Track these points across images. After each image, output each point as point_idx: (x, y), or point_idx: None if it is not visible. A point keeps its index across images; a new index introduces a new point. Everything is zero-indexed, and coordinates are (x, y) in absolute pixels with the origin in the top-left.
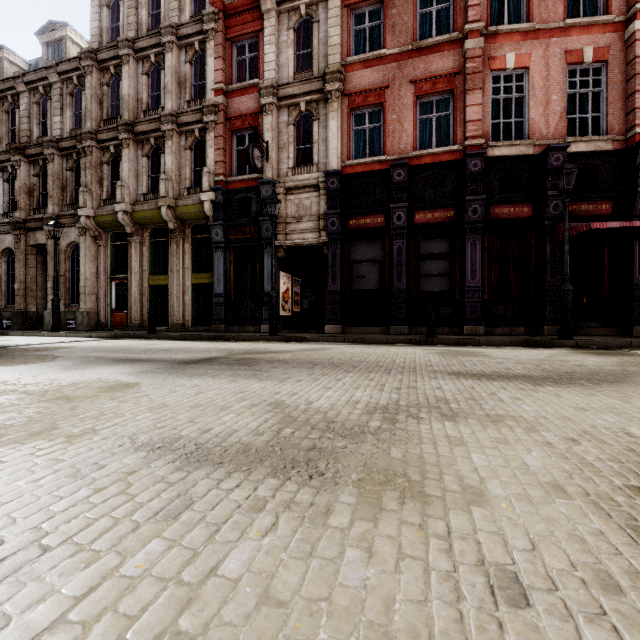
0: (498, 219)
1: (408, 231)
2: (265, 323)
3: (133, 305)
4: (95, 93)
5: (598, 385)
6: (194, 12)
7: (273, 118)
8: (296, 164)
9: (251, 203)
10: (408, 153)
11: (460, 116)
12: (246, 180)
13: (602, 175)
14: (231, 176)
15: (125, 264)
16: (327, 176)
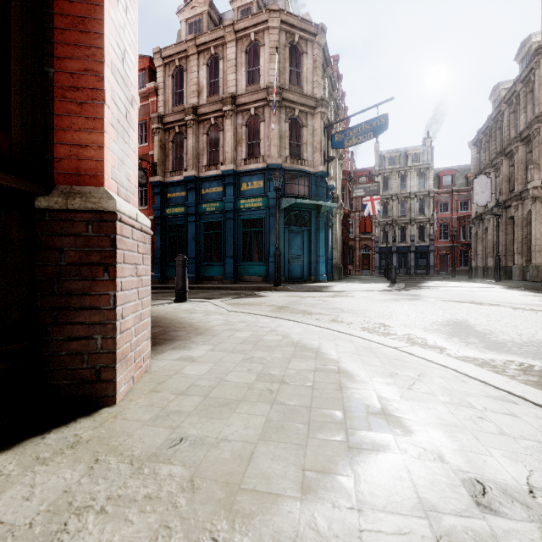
0: None
1: None
2: None
3: None
4: (541, 80)
5: (454, 340)
6: None
7: None
8: None
9: None
10: None
11: None
12: None
13: None
14: None
15: None
16: None
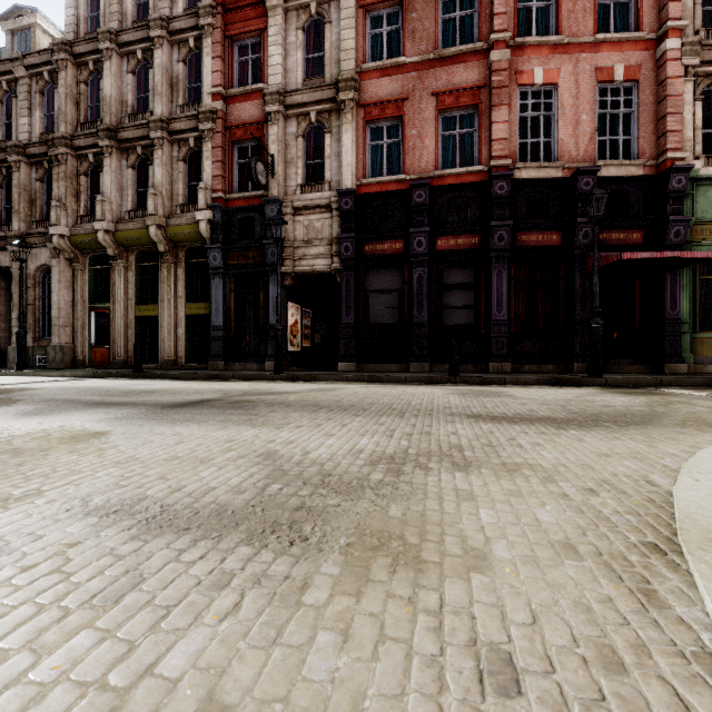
0: (526, 247)
1: (429, 258)
2: (270, 360)
3: (116, 339)
4: (70, 92)
5: (624, 428)
6: (188, 4)
7: (279, 128)
8: (306, 181)
9: (254, 224)
10: (429, 172)
11: (485, 134)
12: (249, 198)
13: (633, 202)
14: (231, 193)
15: (107, 291)
16: (340, 195)
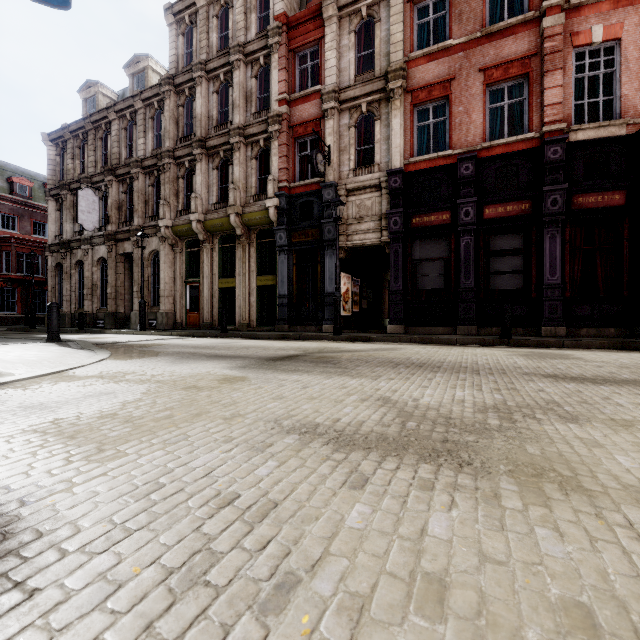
0: (582, 209)
1: (476, 227)
2: (327, 323)
3: (205, 306)
4: (172, 115)
5: None
6: (259, 29)
7: (334, 122)
8: (357, 165)
9: (313, 206)
10: (476, 145)
11: (536, 101)
12: (308, 184)
13: None
14: (294, 182)
15: (197, 269)
16: (389, 175)
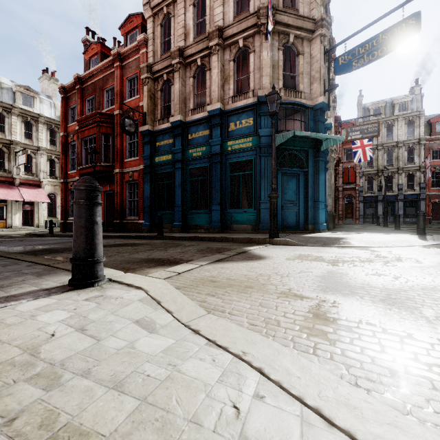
0: None
1: None
2: None
3: None
4: None
5: None
6: None
7: None
8: None
9: None
10: None
11: None
12: None
13: None
14: None
15: None
16: None
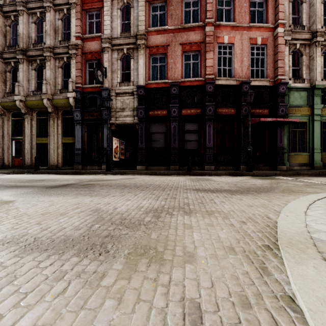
0: (220, 114)
1: (179, 118)
2: (104, 164)
3: (26, 154)
4: (1, 30)
5: (259, 194)
6: None
7: (109, 55)
8: (121, 81)
9: (97, 100)
10: (179, 79)
11: (203, 63)
12: (94, 87)
13: (265, 96)
14: (85, 84)
15: (21, 131)
16: (138, 88)
